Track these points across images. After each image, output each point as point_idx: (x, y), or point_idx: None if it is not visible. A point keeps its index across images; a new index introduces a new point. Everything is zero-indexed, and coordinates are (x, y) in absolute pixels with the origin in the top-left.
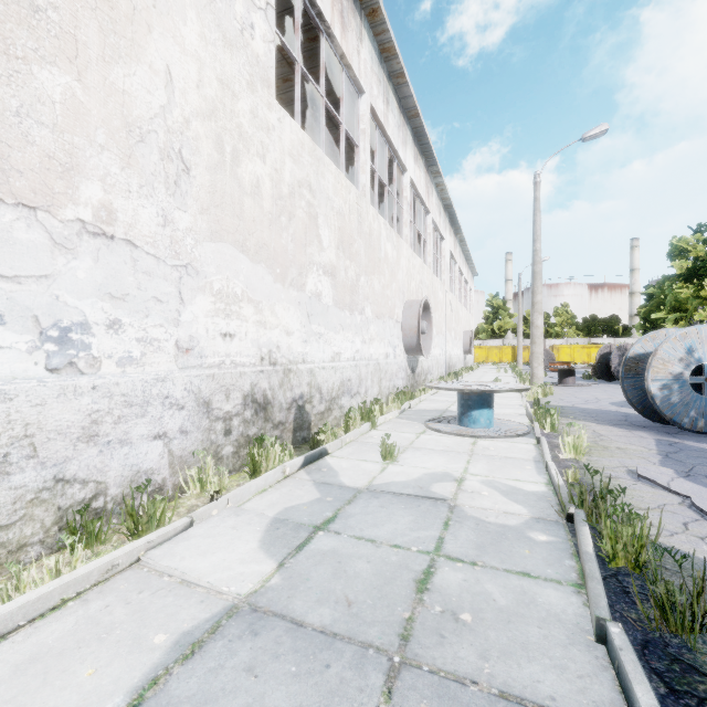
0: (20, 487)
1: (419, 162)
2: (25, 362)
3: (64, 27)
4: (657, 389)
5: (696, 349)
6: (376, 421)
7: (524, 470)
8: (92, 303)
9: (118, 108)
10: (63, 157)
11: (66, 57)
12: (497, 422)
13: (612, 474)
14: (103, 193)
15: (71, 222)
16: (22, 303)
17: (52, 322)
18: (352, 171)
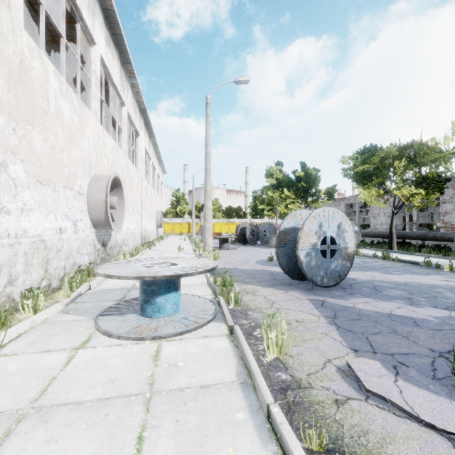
0: None
1: (112, 50)
2: None
3: None
4: (304, 256)
5: (323, 225)
6: (7, 334)
7: (237, 431)
8: None
9: None
10: None
11: None
12: (184, 300)
13: (335, 390)
14: None
15: None
16: None
17: None
18: (38, 38)
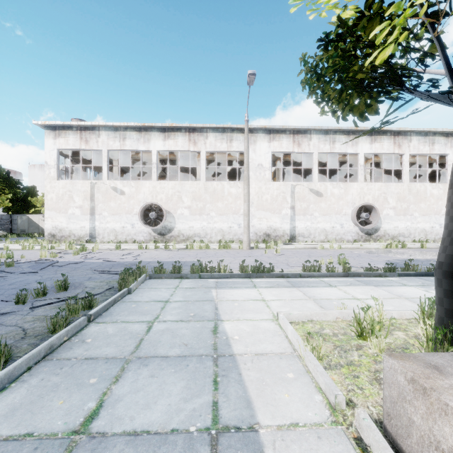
0: (437, 237)
1: None
2: (438, 227)
3: (440, 197)
4: None
5: None
6: None
7: None
8: (443, 222)
9: (445, 202)
10: (440, 209)
11: (441, 200)
12: None
13: None
14: (443, 211)
15: (441, 215)
16: (438, 222)
17: (439, 224)
18: None
